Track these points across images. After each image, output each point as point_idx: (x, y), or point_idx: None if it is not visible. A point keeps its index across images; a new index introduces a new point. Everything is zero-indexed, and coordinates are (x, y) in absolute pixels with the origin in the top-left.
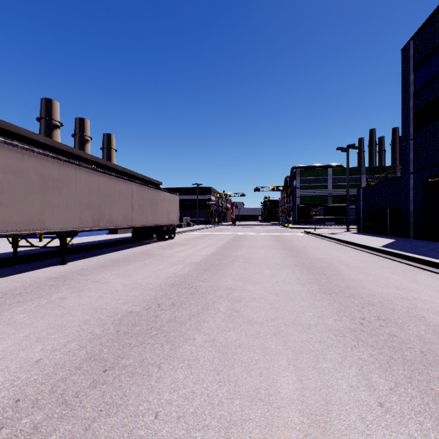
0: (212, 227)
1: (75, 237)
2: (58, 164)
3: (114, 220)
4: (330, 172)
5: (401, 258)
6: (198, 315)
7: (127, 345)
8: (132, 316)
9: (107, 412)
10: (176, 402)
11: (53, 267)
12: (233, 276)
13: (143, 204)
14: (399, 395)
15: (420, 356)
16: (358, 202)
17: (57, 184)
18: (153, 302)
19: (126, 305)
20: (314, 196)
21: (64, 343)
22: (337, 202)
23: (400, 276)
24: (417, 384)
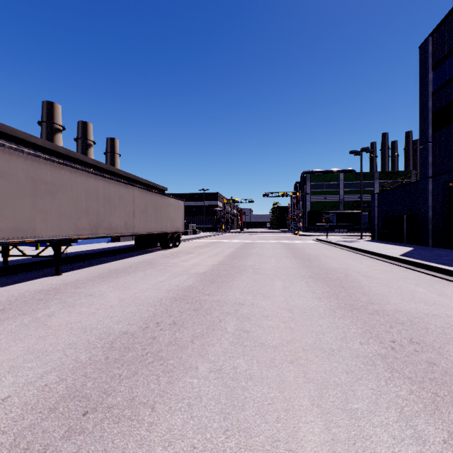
0: (220, 234)
1: (75, 245)
2: (51, 166)
3: (113, 227)
4: (342, 177)
5: (423, 268)
6: (202, 337)
7: (117, 377)
8: (126, 338)
9: None
10: None
11: (46, 278)
12: (242, 289)
13: (145, 210)
14: None
15: None
16: (372, 208)
17: (50, 187)
18: (151, 320)
19: (120, 324)
20: (325, 202)
21: (42, 374)
22: (349, 209)
23: (426, 288)
24: None
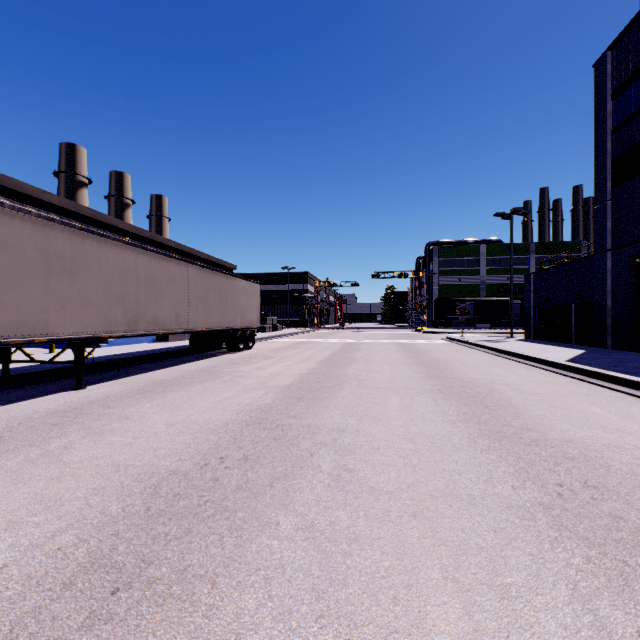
0: (310, 331)
1: (105, 347)
2: (71, 234)
3: (160, 321)
4: (483, 250)
5: (600, 379)
6: (285, 479)
7: (161, 537)
8: (176, 480)
9: None
10: None
11: (63, 393)
12: (342, 409)
13: (205, 297)
14: None
15: None
16: (527, 294)
17: (70, 264)
18: (212, 453)
19: (168, 460)
20: (460, 286)
21: (53, 532)
22: (494, 295)
23: (605, 408)
24: None
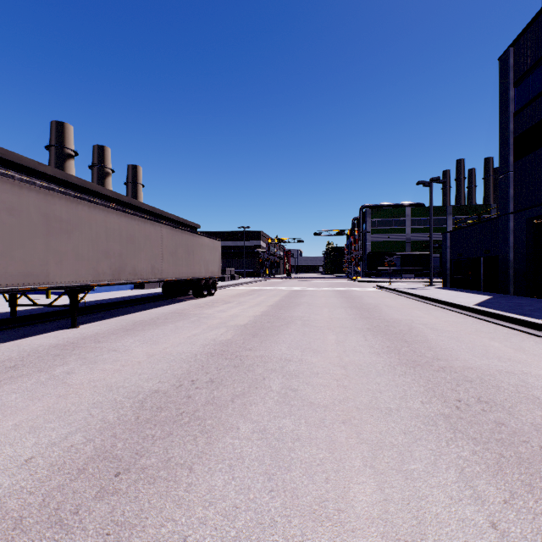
0: (263, 280)
1: (91, 293)
2: (67, 200)
3: (138, 272)
4: (408, 212)
5: (501, 319)
6: (244, 396)
7: (149, 437)
8: (158, 397)
9: (116, 537)
10: (212, 522)
11: (61, 331)
12: (289, 343)
13: (175, 252)
14: (518, 511)
15: (539, 453)
16: (444, 250)
17: (66, 226)
18: (185, 377)
19: (150, 382)
20: (388, 242)
21: (66, 434)
22: (417, 250)
23: (502, 343)
24: (540, 494)
